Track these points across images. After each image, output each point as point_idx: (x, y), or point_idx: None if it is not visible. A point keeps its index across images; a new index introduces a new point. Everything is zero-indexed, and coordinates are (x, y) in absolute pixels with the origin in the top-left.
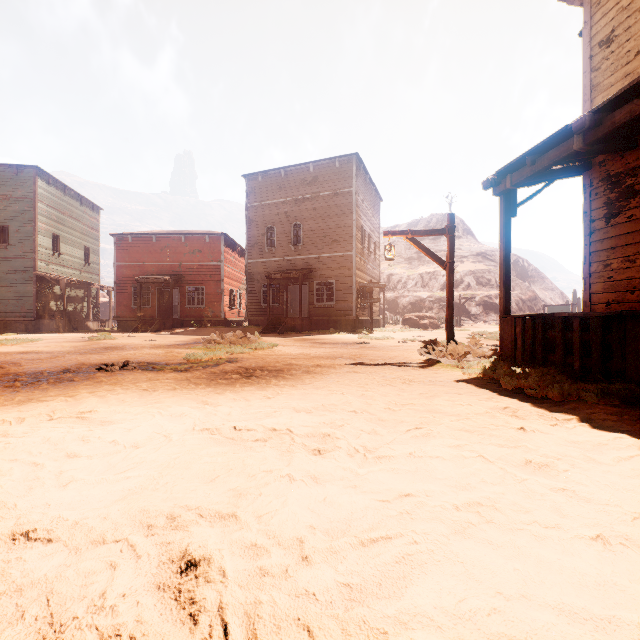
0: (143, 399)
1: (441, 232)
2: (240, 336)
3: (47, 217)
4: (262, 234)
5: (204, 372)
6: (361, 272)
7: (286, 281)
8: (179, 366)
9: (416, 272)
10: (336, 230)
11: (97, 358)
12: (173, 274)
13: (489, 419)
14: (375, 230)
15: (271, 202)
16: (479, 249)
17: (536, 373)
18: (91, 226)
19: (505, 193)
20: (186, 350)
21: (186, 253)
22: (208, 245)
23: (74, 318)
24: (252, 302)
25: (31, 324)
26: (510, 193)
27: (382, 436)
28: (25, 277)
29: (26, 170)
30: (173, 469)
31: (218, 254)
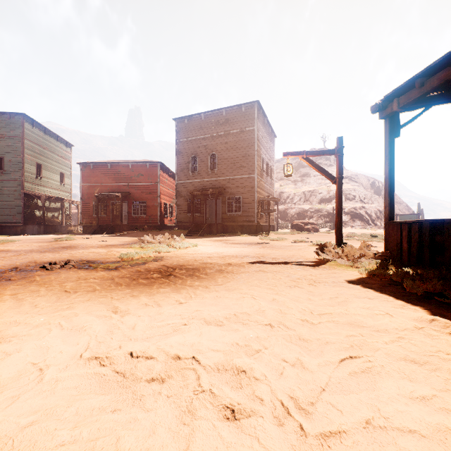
0: (56, 304)
1: (331, 152)
2: (168, 238)
3: (32, 150)
4: (187, 162)
5: (130, 271)
6: (261, 190)
7: (205, 196)
8: (112, 264)
9: (300, 190)
10: (242, 158)
11: (50, 256)
12: (123, 192)
13: (428, 340)
14: (271, 159)
15: (194, 138)
16: (346, 174)
17: (435, 275)
18: (65, 157)
19: (390, 116)
20: (124, 249)
21: (132, 176)
22: (148, 170)
23: (52, 224)
24: (180, 212)
25: (20, 228)
26: (394, 116)
27: (312, 373)
28: (16, 194)
29: (16, 116)
30: None
31: (155, 177)
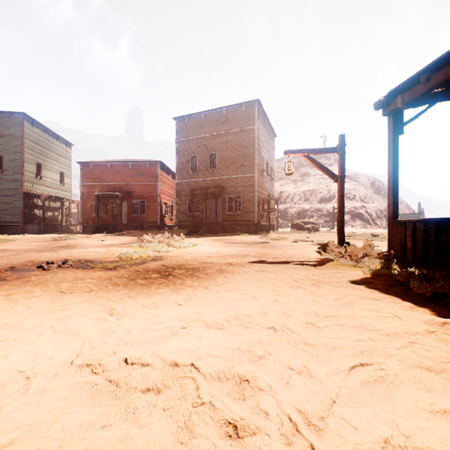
0: (50, 305)
1: (333, 150)
2: (167, 237)
3: (32, 150)
4: (187, 161)
5: (129, 270)
6: (261, 189)
7: (205, 196)
8: (110, 264)
9: (300, 190)
10: (242, 157)
11: (48, 256)
12: (122, 191)
13: (442, 345)
14: (271, 158)
15: (194, 137)
16: (346, 173)
17: (442, 275)
18: (65, 157)
19: (393, 113)
20: (123, 249)
21: (132, 176)
22: (148, 170)
23: (52, 223)
24: (180, 211)
25: (20, 228)
26: (398, 113)
27: (321, 383)
28: (15, 193)
29: (16, 115)
30: None
31: (155, 176)
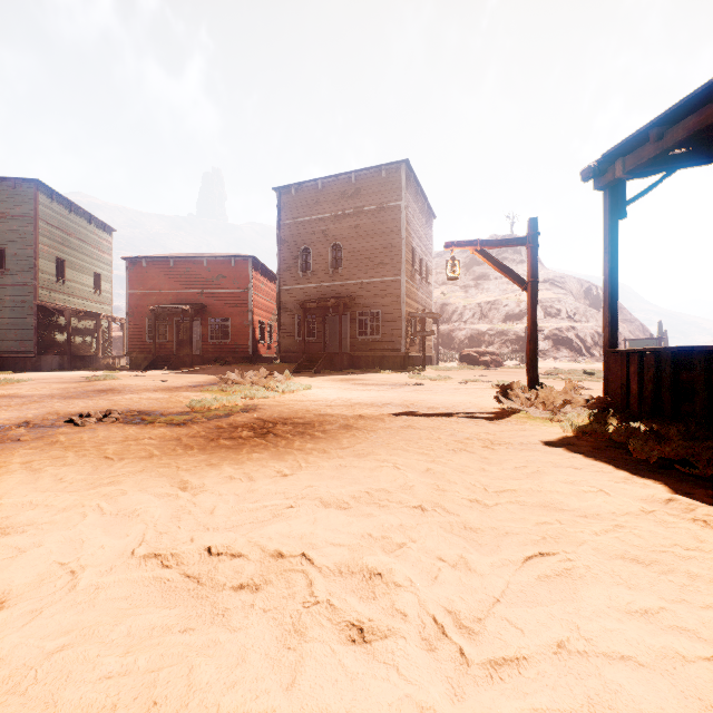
0: (92, 477)
1: (521, 242)
2: (264, 376)
3: (50, 238)
4: (296, 256)
5: (206, 426)
6: (411, 300)
7: (324, 311)
8: (177, 417)
9: (473, 301)
10: (382, 251)
11: (80, 404)
12: (193, 303)
13: (660, 529)
14: (427, 252)
15: (306, 219)
16: (546, 275)
17: (678, 433)
18: (102, 249)
19: (611, 186)
20: (196, 394)
21: (208, 279)
22: (234, 270)
23: (82, 354)
24: (284, 336)
25: (31, 361)
26: (618, 186)
27: (482, 577)
28: (24, 307)
29: (25, 184)
30: (16, 705)
31: (245, 280)
